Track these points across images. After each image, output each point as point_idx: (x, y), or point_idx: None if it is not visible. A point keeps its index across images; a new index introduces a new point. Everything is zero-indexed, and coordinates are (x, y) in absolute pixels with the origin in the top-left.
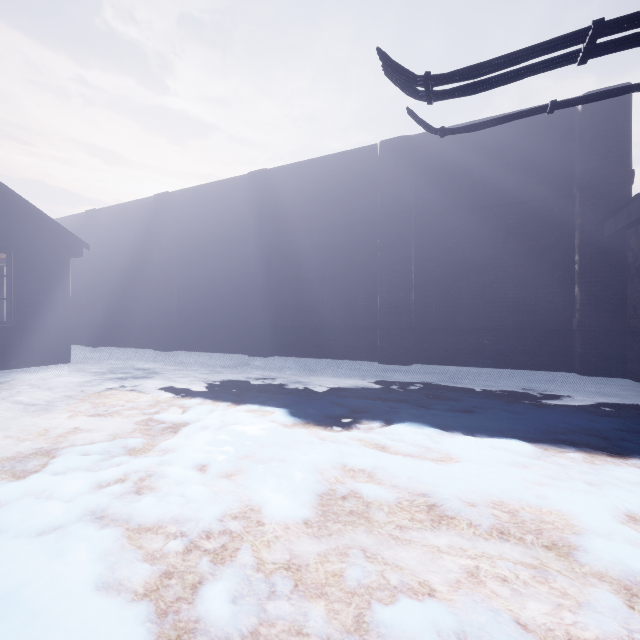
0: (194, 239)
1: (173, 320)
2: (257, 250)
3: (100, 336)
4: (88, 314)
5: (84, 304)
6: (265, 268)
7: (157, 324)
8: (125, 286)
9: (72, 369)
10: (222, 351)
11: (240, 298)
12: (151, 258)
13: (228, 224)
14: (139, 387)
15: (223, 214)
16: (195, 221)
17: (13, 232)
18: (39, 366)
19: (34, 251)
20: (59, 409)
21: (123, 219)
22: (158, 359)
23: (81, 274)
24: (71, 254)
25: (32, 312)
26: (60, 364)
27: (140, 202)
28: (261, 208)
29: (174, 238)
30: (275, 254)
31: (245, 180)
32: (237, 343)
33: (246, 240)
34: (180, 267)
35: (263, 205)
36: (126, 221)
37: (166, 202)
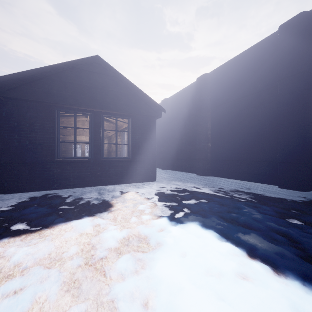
0: (223, 100)
1: (208, 156)
2: (291, 92)
3: (167, 164)
4: (162, 153)
5: (161, 148)
6: (301, 106)
7: (198, 158)
8: (179, 137)
9: (156, 187)
10: (247, 180)
11: (266, 138)
12: (193, 119)
13: (253, 81)
14: (215, 229)
15: (248, 74)
16: (224, 87)
17: (130, 105)
18: (141, 182)
19: (139, 117)
20: (145, 269)
21: (178, 100)
22: (203, 183)
23: (159, 133)
24: (156, 116)
25: (138, 151)
26: (151, 181)
27: (187, 88)
28: (296, 51)
29: (208, 103)
30: (311, 92)
31: (271, 38)
32: (262, 175)
33: (272, 88)
34: (212, 121)
35: (299, 47)
36: (180, 101)
37: (204, 80)
